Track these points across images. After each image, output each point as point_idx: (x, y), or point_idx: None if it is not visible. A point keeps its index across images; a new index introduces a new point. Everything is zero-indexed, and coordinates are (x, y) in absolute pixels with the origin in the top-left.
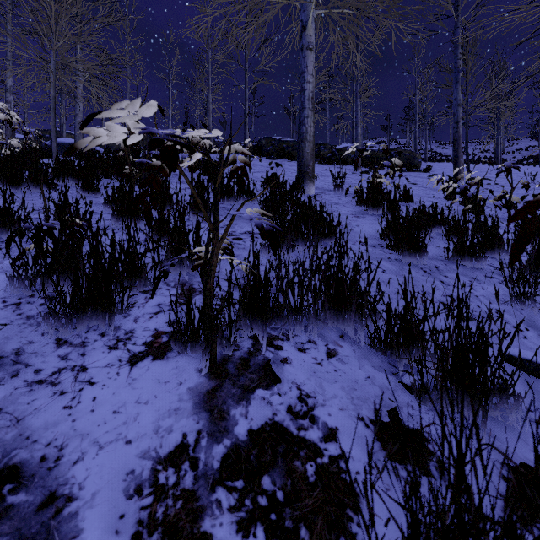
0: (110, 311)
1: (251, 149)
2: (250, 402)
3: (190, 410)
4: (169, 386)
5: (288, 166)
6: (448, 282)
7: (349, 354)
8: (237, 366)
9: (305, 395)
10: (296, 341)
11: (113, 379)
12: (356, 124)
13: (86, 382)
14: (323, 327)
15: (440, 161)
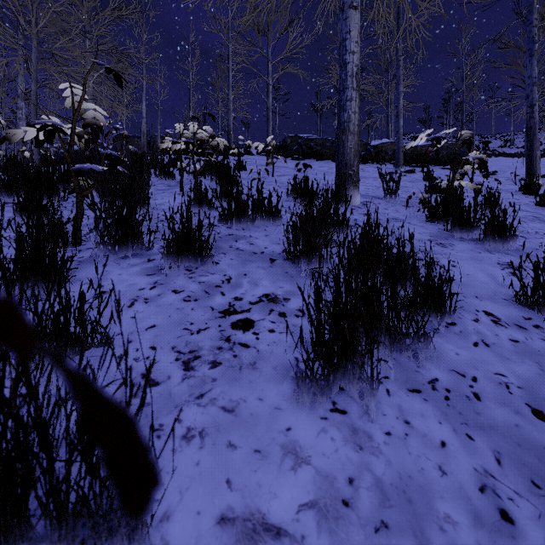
0: None
1: (274, 150)
2: None
3: None
4: None
5: (317, 167)
6: None
7: None
8: None
9: None
10: None
11: None
12: (397, 115)
13: None
14: None
15: (487, 156)
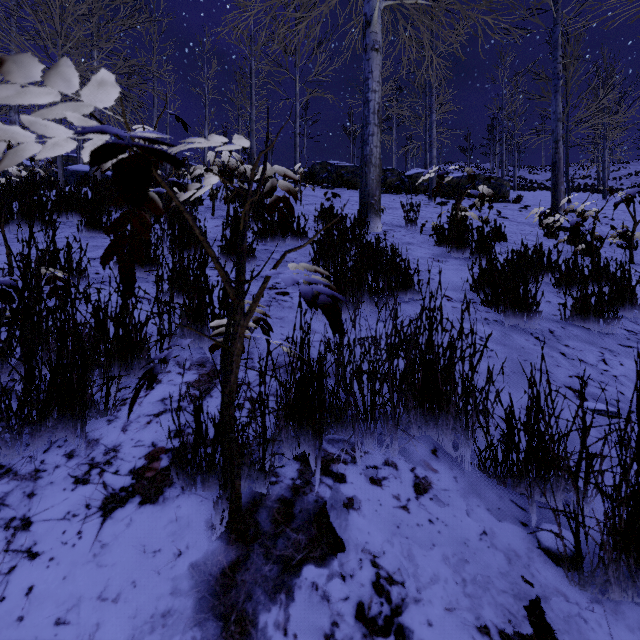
0: (82, 418)
1: (302, 177)
2: (292, 594)
3: (189, 616)
4: (159, 561)
5: (347, 197)
6: (571, 354)
7: (449, 486)
8: (274, 516)
9: (386, 578)
10: (366, 463)
11: (69, 545)
12: (430, 145)
13: (23, 553)
14: (408, 442)
15: (532, 189)
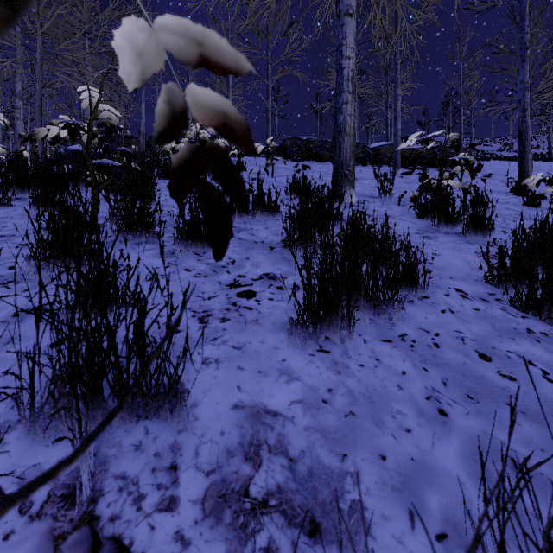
0: None
1: (274, 151)
2: None
3: None
4: None
5: (316, 169)
6: None
7: None
8: None
9: None
10: None
11: None
12: (395, 118)
13: None
14: None
15: (485, 159)
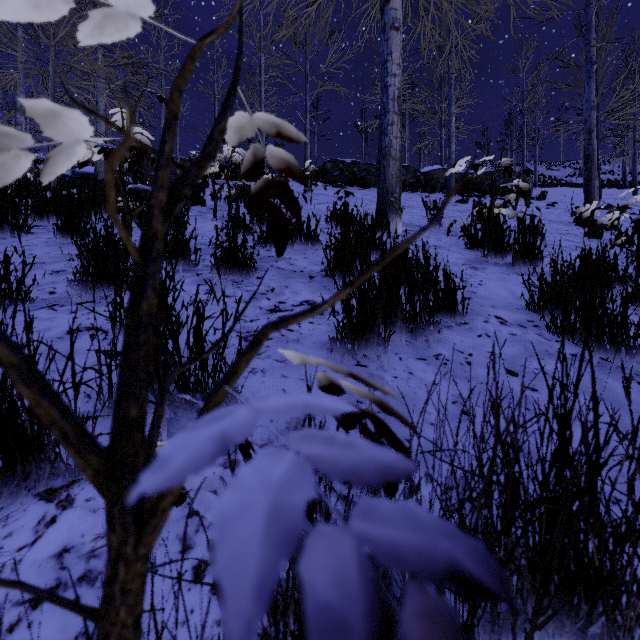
0: None
1: (313, 175)
2: None
3: None
4: None
5: (360, 195)
6: None
7: None
8: None
9: None
10: None
11: None
12: (449, 139)
13: None
14: None
15: (552, 186)
